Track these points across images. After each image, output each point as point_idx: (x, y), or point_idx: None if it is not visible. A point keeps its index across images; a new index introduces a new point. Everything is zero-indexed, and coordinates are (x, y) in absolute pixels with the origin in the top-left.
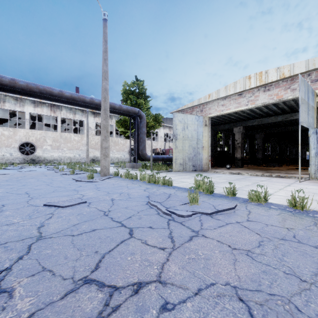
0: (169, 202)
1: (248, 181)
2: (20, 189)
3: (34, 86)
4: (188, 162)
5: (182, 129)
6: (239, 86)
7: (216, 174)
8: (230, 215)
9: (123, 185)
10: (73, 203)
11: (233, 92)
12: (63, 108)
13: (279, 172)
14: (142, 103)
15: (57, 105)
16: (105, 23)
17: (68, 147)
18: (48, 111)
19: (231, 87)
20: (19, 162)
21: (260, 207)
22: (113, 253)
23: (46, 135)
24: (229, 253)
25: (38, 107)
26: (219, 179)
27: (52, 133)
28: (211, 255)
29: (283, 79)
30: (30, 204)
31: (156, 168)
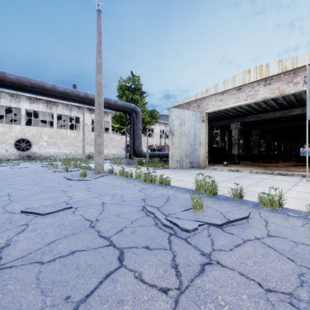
0: (168, 207)
1: (250, 179)
2: (3, 189)
3: (25, 80)
4: (185, 159)
5: (179, 125)
6: (238, 80)
7: (214, 171)
8: (244, 227)
9: (117, 184)
10: (55, 210)
11: (231, 87)
12: (59, 104)
13: (279, 169)
14: (138, 99)
15: (53, 101)
16: (99, 14)
17: (64, 144)
18: (44, 107)
19: (229, 81)
20: (15, 159)
21: (276, 214)
22: (91, 301)
23: (42, 132)
24: (264, 300)
25: (34, 103)
26: (219, 177)
27: (48, 129)
28: (239, 306)
29: (285, 72)
30: (5, 211)
31: (152, 165)
